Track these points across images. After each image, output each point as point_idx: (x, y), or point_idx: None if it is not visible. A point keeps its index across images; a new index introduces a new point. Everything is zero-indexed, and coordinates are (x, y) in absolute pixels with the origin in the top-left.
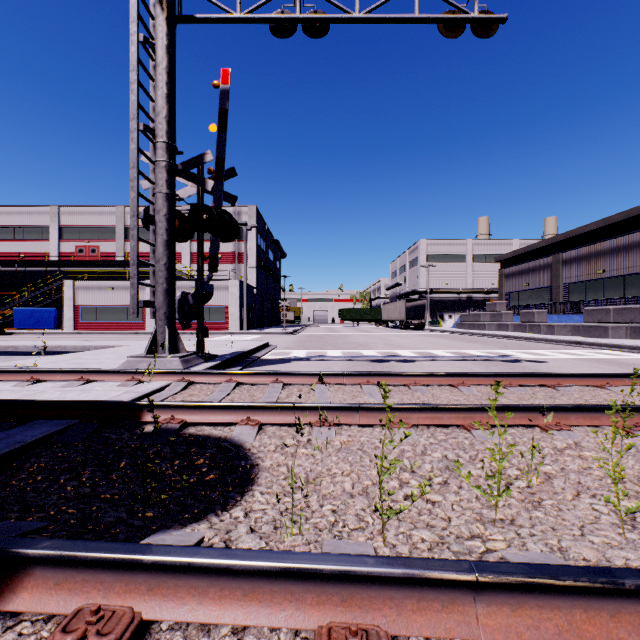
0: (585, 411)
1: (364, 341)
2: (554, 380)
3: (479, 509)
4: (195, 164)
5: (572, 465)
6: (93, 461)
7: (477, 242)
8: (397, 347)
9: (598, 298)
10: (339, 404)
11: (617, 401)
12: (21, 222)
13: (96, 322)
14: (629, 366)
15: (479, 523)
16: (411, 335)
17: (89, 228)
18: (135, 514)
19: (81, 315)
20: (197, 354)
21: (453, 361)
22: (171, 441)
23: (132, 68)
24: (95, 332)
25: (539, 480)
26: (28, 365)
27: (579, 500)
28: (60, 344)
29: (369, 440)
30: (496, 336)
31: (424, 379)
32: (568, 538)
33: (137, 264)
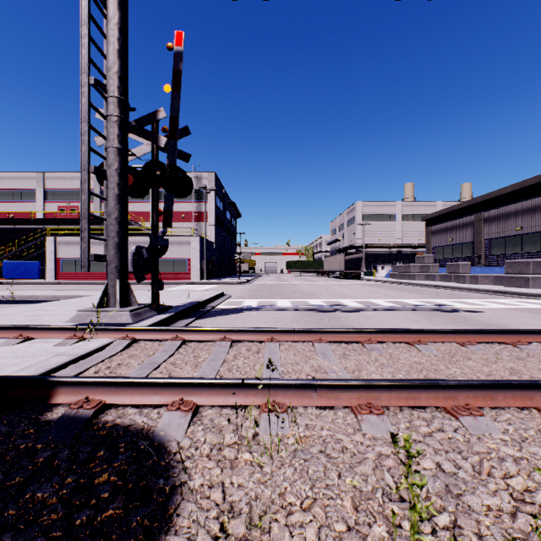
0: None
1: (310, 290)
2: (513, 337)
3: None
4: (148, 121)
5: None
6: None
7: (406, 204)
8: (340, 296)
9: (516, 252)
10: (293, 381)
11: None
12: (11, 186)
13: (75, 273)
14: None
15: None
16: (350, 284)
17: (70, 191)
18: None
19: (61, 267)
20: (150, 306)
21: (395, 311)
22: None
23: (82, 22)
24: (73, 282)
25: None
26: None
27: None
28: (33, 294)
29: (333, 435)
30: (426, 285)
31: (378, 336)
32: None
33: (87, 218)
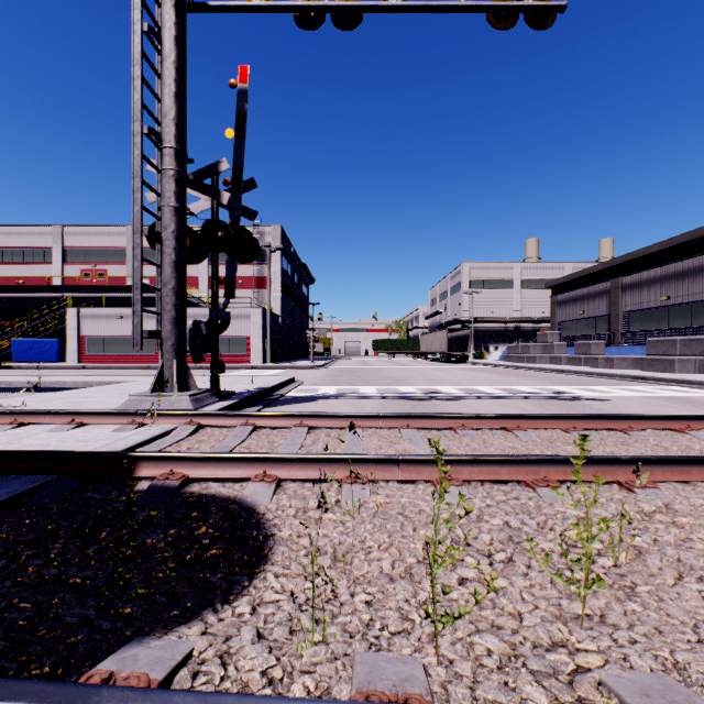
0: (673, 464)
1: (401, 376)
2: (625, 423)
3: (556, 599)
4: (208, 174)
5: (667, 536)
6: (68, 530)
7: (526, 266)
8: (438, 383)
9: (662, 328)
10: (374, 455)
11: (702, 449)
12: (20, 243)
13: (103, 354)
14: (703, 405)
15: (560, 622)
16: (453, 369)
17: (96, 250)
18: (107, 610)
19: (86, 347)
20: (211, 392)
21: (503, 399)
22: (152, 516)
23: (135, 62)
24: (102, 366)
25: (628, 557)
26: (16, 404)
27: (683, 585)
28: (59, 379)
29: (411, 501)
30: (548, 370)
31: (473, 422)
32: (683, 647)
33: (141, 288)
